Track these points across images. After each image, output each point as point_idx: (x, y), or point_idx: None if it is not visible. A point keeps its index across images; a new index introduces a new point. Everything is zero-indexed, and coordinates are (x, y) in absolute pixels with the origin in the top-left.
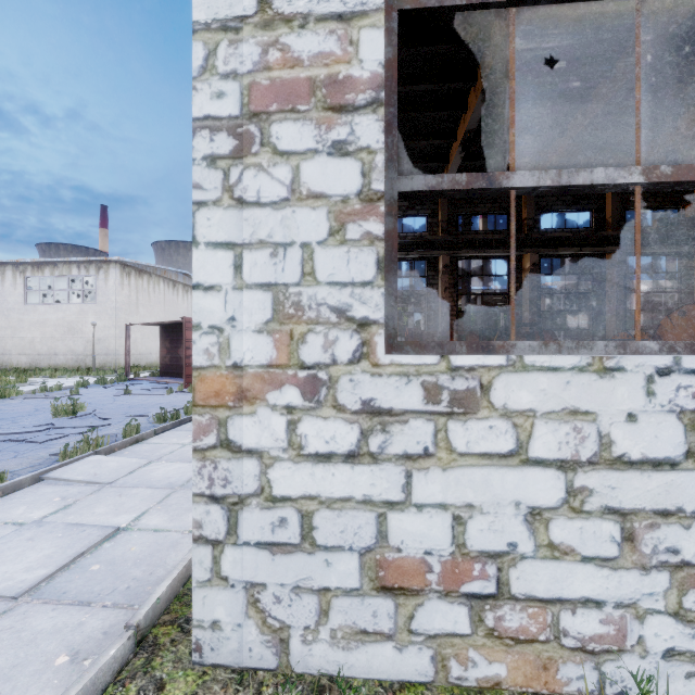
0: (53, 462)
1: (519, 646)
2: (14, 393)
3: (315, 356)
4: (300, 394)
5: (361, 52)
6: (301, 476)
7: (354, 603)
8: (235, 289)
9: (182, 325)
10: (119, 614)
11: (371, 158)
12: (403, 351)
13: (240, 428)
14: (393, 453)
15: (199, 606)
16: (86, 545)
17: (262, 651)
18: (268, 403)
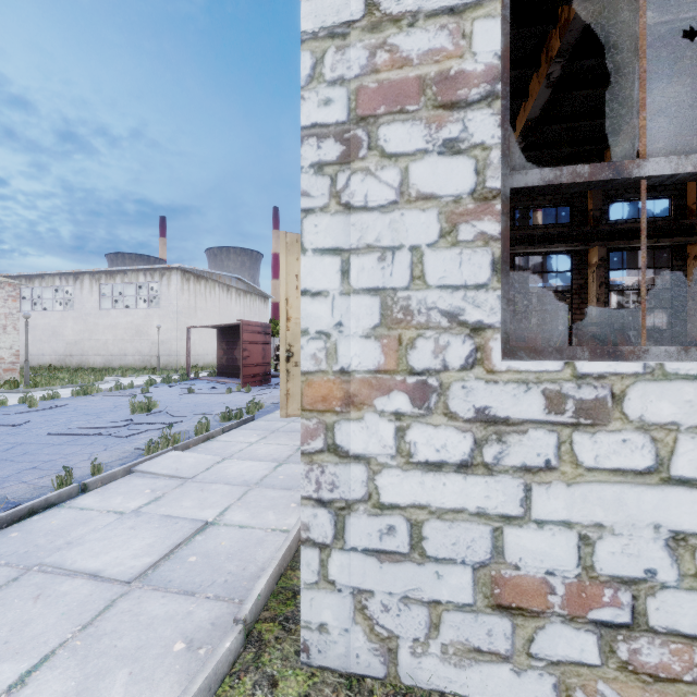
0: (138, 455)
1: (659, 685)
2: (95, 391)
3: (425, 362)
4: (409, 401)
5: (474, 45)
6: (410, 484)
7: (467, 619)
8: (342, 294)
9: (238, 327)
10: (222, 606)
11: (486, 154)
12: (516, 356)
13: (347, 433)
14: (510, 464)
15: (306, 607)
16: (181, 537)
17: (369, 658)
18: (376, 409)
